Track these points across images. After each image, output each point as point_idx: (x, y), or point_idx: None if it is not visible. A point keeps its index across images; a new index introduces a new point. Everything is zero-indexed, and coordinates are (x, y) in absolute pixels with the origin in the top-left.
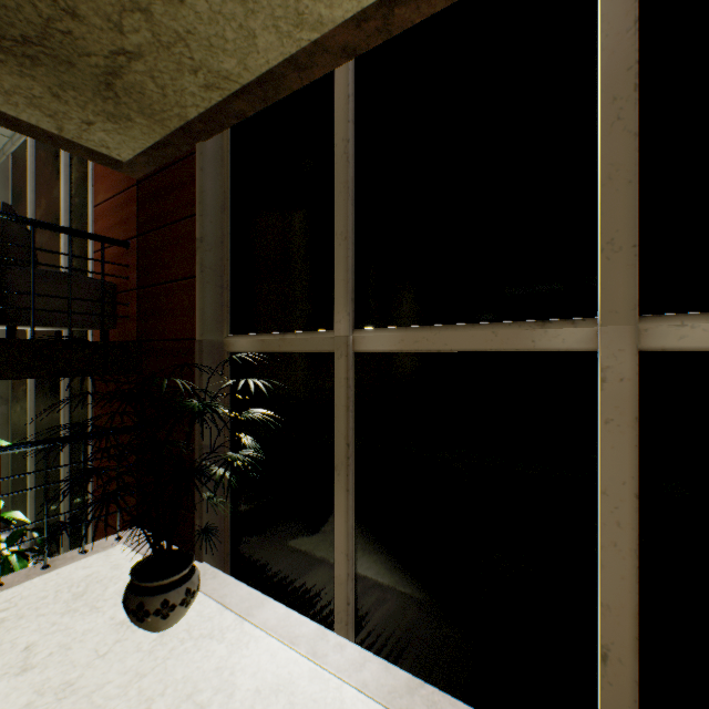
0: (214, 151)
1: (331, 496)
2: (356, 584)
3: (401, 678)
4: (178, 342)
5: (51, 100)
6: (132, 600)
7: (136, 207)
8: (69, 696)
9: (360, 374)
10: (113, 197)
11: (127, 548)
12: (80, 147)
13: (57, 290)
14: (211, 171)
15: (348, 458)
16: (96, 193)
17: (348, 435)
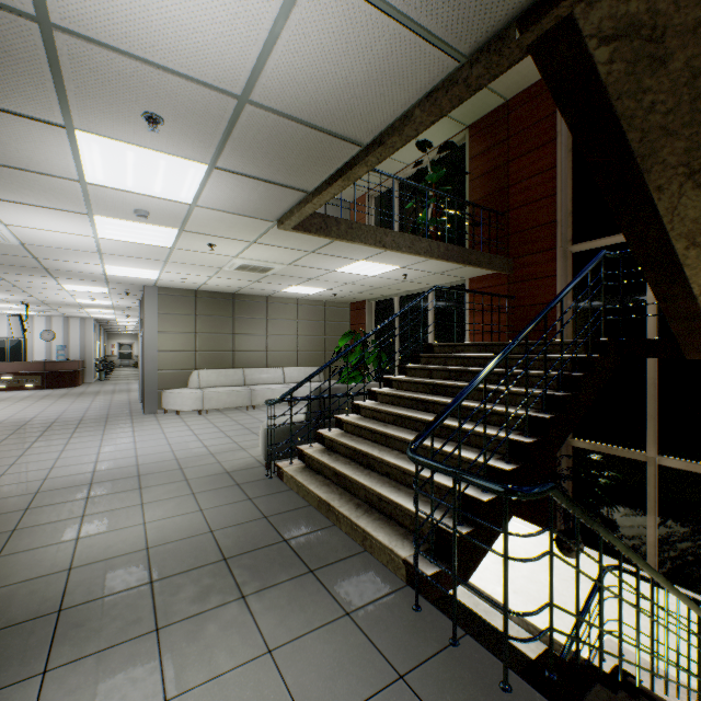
0: None
1: (642, 520)
2: (657, 559)
3: (691, 593)
4: None
5: None
6: (564, 545)
7: None
8: (559, 569)
9: (660, 474)
10: None
11: (517, 524)
12: None
13: None
14: None
15: (655, 507)
16: None
17: (655, 498)
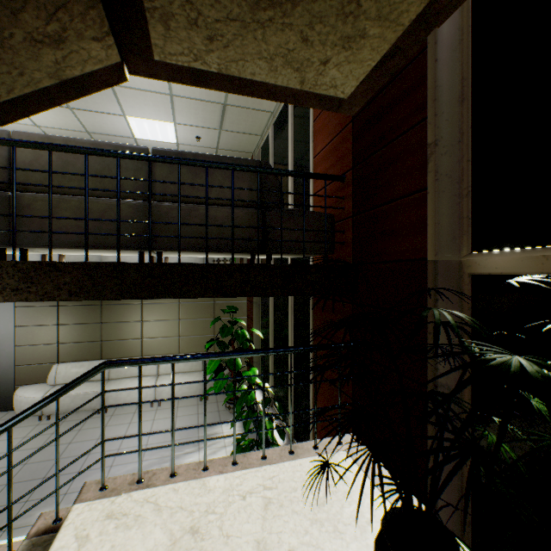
0: (449, 35)
1: None
2: None
3: None
4: (400, 264)
5: (300, 48)
6: None
7: (351, 142)
8: None
9: None
10: (329, 143)
11: (349, 459)
12: (313, 97)
13: (294, 225)
14: (445, 59)
15: None
16: (315, 146)
17: None
